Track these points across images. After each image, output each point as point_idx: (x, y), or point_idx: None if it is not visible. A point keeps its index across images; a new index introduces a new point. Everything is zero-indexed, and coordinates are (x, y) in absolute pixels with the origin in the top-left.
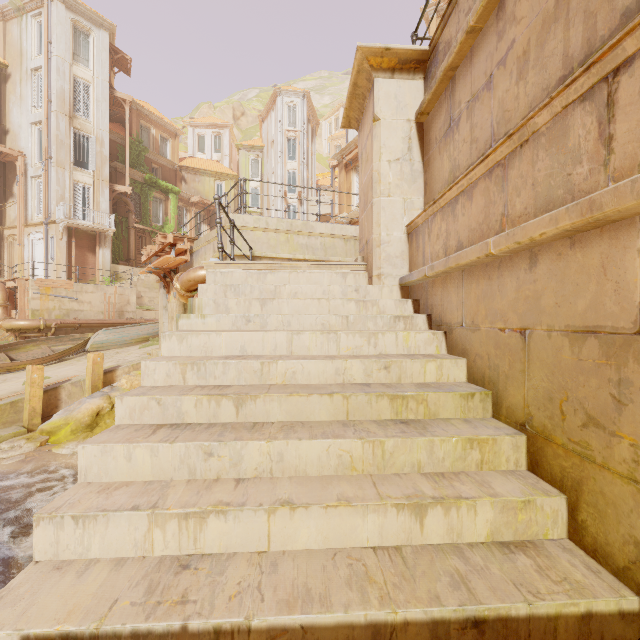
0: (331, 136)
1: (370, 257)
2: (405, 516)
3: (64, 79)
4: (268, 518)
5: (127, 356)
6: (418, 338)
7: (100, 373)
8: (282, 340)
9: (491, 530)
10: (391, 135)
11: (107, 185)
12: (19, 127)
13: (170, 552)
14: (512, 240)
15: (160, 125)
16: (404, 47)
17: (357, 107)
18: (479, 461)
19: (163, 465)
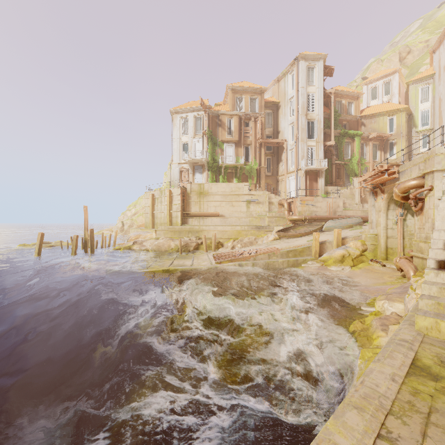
0: None
1: None
2: None
3: (303, 97)
4: None
5: (346, 233)
6: None
7: (340, 239)
8: None
9: None
10: None
11: (322, 144)
12: (284, 128)
13: None
14: None
15: (347, 96)
16: None
17: None
18: None
19: None
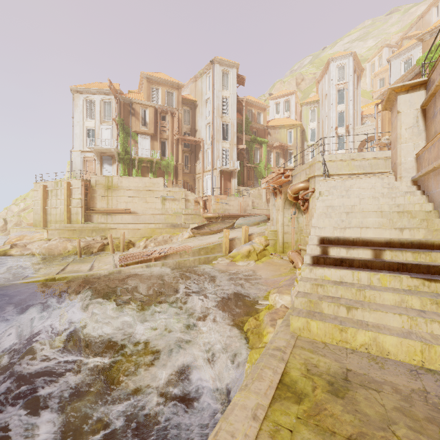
0: (374, 73)
1: (396, 170)
2: (397, 231)
3: (219, 100)
4: (360, 230)
5: (253, 230)
6: (414, 198)
7: (247, 235)
8: (357, 201)
9: (424, 236)
10: (406, 118)
11: (235, 146)
12: (201, 127)
13: (338, 235)
14: (437, 163)
15: (257, 106)
16: (412, 82)
17: (389, 104)
18: (426, 225)
19: (331, 223)
